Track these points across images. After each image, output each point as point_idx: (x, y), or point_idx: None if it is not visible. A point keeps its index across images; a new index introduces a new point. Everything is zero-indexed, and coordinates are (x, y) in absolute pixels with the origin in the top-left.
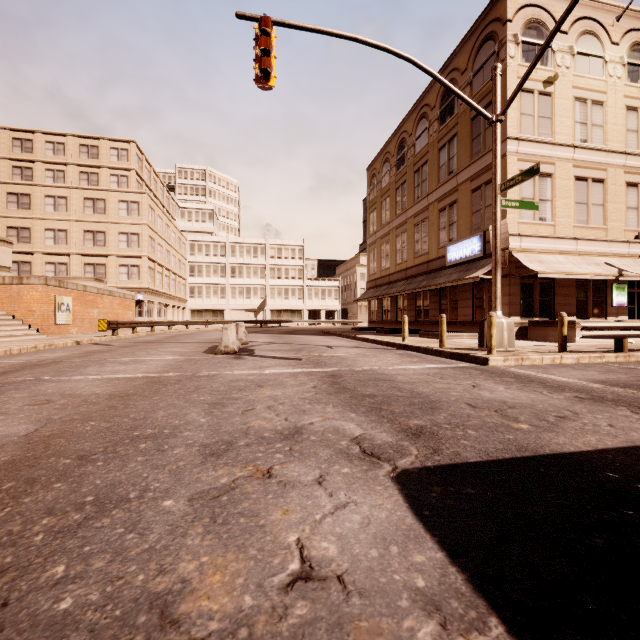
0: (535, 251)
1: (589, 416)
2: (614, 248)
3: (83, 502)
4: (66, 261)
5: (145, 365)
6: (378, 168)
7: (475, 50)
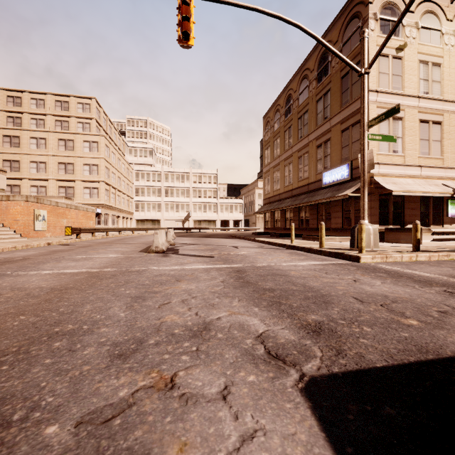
0: (390, 175)
1: None
2: (449, 173)
3: None
4: (45, 185)
5: (91, 262)
6: (271, 116)
7: (344, 26)
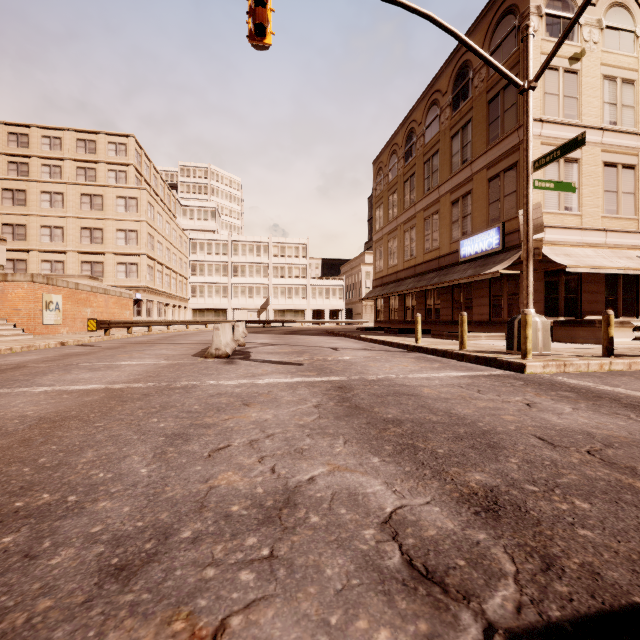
0: (560, 244)
1: None
2: None
3: None
4: (62, 259)
5: (117, 372)
6: (385, 161)
7: (492, 27)
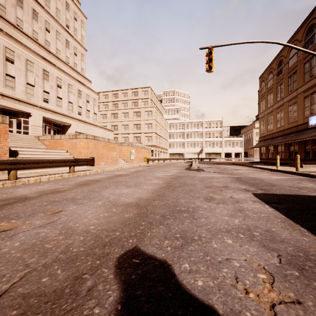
0: None
1: None
2: None
3: (187, 190)
4: (128, 136)
5: (170, 172)
6: (265, 77)
7: None
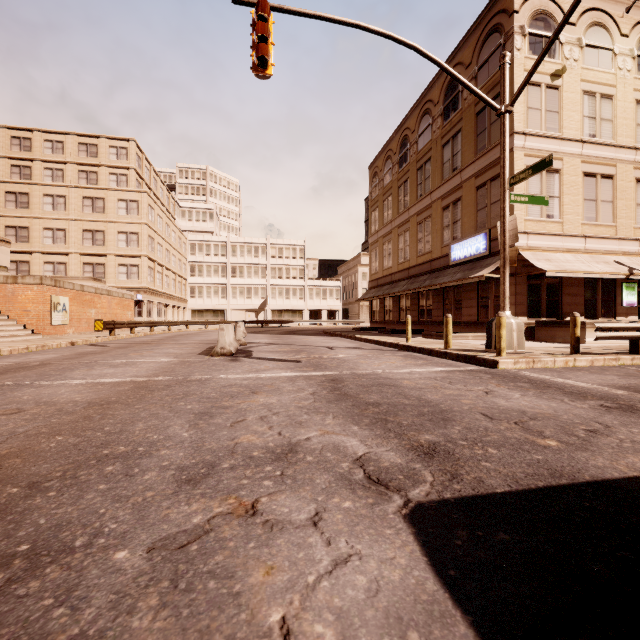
0: (542, 249)
1: (623, 430)
2: (624, 246)
3: (13, 553)
4: (65, 261)
5: (136, 368)
6: (380, 166)
7: (480, 43)
